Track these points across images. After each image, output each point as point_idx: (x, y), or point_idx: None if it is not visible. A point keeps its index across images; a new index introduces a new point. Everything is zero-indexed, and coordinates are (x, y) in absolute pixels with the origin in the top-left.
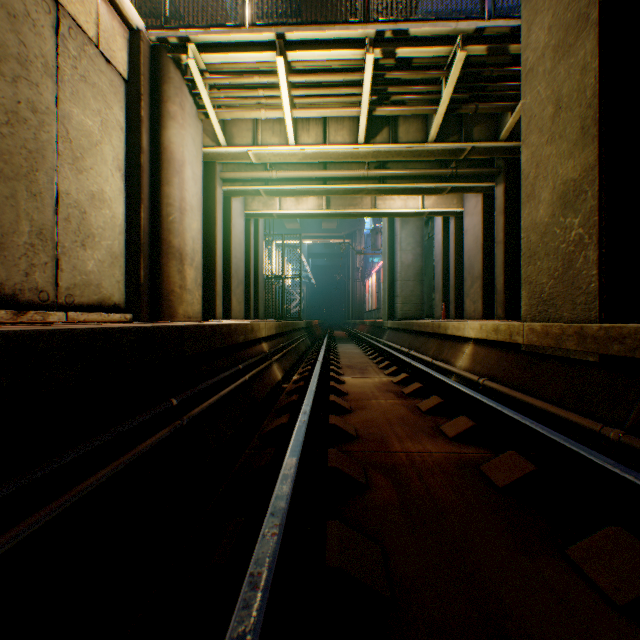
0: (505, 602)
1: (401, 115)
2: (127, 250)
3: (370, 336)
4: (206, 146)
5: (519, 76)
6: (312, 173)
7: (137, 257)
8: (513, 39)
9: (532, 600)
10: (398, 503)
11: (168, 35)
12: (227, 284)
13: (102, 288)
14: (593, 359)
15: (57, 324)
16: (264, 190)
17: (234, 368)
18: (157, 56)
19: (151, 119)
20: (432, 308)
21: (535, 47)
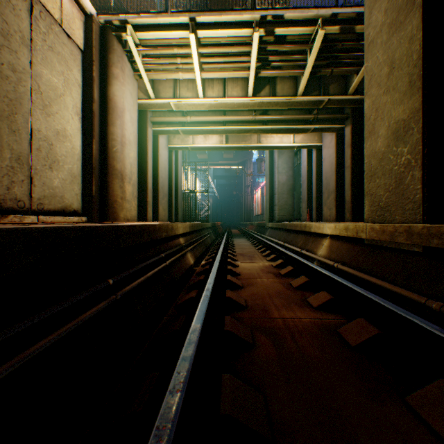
0: (361, 442)
1: (278, 76)
2: (83, 172)
3: (256, 233)
4: (140, 99)
5: (362, 48)
6: (215, 118)
7: (90, 177)
8: (358, 22)
9: (382, 441)
10: (277, 359)
11: (112, 19)
12: (155, 196)
13: (65, 199)
14: (418, 250)
15: (24, 224)
16: (181, 130)
17: (158, 256)
18: (105, 34)
19: (100, 78)
20: (300, 213)
21: (375, 25)
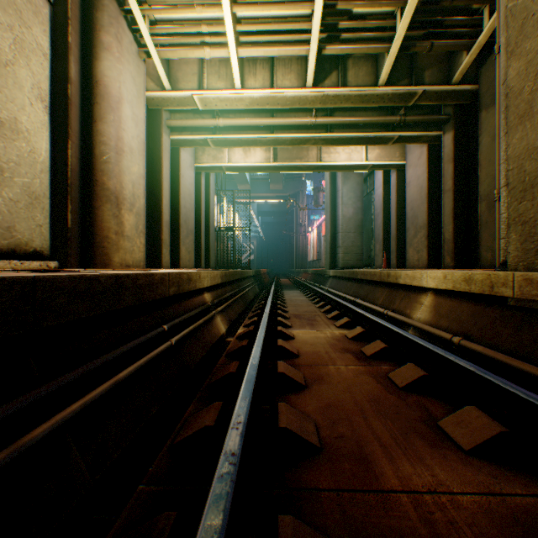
0: None
1: (352, 54)
2: (53, 191)
3: (313, 283)
4: (150, 91)
5: (478, 10)
6: (259, 120)
7: (64, 199)
8: None
9: None
10: None
11: None
12: (176, 233)
13: (15, 231)
14: None
15: None
16: (211, 139)
17: (153, 331)
18: None
19: (82, 49)
20: (370, 258)
21: None
